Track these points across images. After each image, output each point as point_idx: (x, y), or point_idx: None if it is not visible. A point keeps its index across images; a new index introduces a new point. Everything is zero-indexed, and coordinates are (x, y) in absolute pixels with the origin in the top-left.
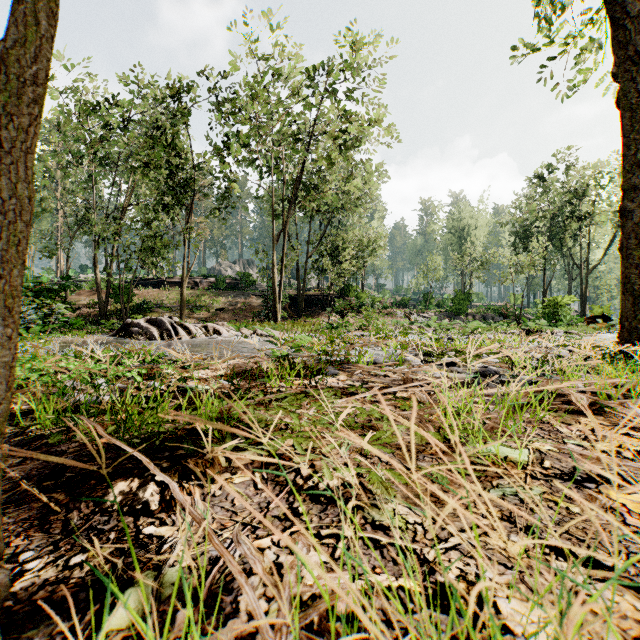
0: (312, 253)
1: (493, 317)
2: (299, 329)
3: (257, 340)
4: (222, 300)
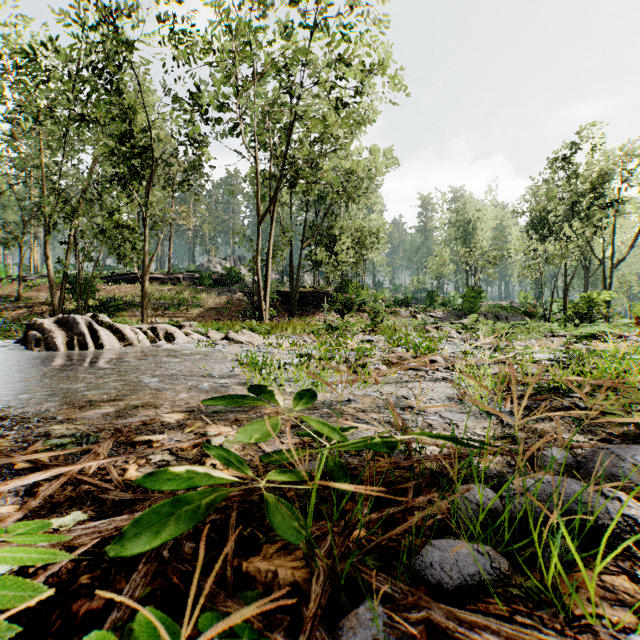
0: (306, 243)
1: (507, 317)
2: (288, 331)
3: (217, 350)
4: (204, 297)
